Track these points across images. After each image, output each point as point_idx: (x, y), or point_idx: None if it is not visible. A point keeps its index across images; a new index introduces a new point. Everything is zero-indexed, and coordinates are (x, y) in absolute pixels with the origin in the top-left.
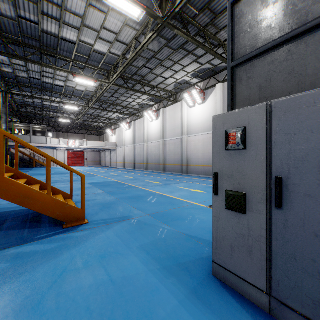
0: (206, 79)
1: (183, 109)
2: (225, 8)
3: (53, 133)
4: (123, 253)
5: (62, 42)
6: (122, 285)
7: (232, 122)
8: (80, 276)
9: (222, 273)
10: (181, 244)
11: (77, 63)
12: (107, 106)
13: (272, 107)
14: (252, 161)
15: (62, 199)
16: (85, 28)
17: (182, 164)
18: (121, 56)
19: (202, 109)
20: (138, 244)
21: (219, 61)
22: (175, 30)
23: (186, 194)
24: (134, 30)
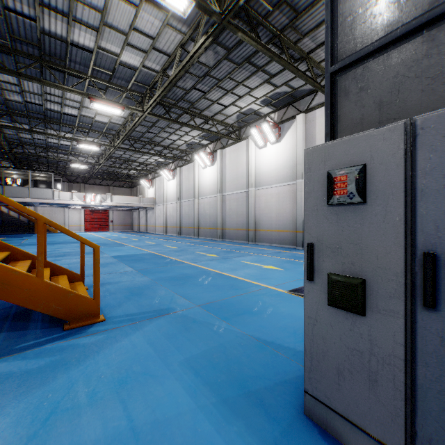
0: (282, 108)
1: (250, 151)
2: (311, 3)
3: (63, 184)
4: (157, 375)
5: (72, 50)
6: (151, 439)
7: (340, 157)
8: (80, 421)
9: (321, 413)
10: (250, 356)
11: (96, 82)
12: (141, 145)
13: (416, 128)
14: (377, 224)
15: (66, 282)
16: (106, 29)
17: (248, 229)
18: (160, 72)
19: (277, 150)
20: (181, 356)
21: (301, 82)
22: (239, 34)
23: (255, 273)
24: (178, 33)
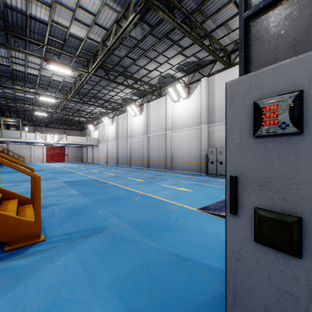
0: (191, 73)
1: (167, 104)
2: None
3: (30, 128)
4: (83, 300)
5: (31, 22)
6: None
7: (269, 86)
8: None
9: None
10: (170, 275)
11: (52, 49)
12: (88, 99)
13: None
14: None
15: (15, 206)
16: (57, 6)
17: (166, 160)
18: (100, 42)
19: (187, 104)
20: (108, 277)
21: (204, 54)
22: (160, 13)
23: (172, 194)
24: (114, 12)
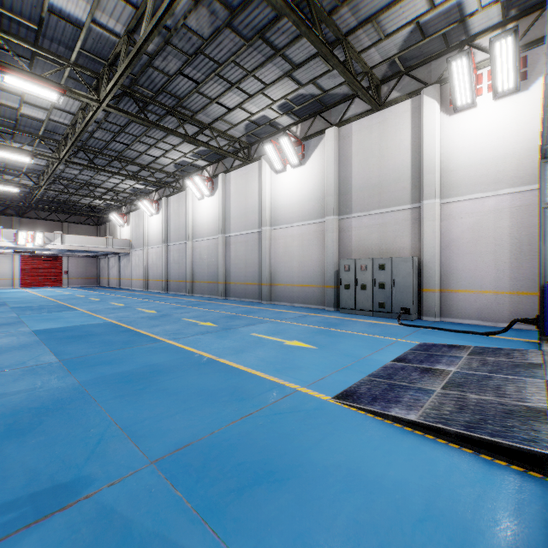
0: (307, 119)
1: (263, 176)
2: None
3: None
4: None
5: None
6: None
7: None
8: None
9: None
10: None
11: (12, 42)
12: (105, 162)
13: None
14: None
15: None
16: None
17: (261, 283)
18: (123, 36)
19: (300, 176)
20: None
21: (333, 82)
22: None
23: (274, 356)
24: None
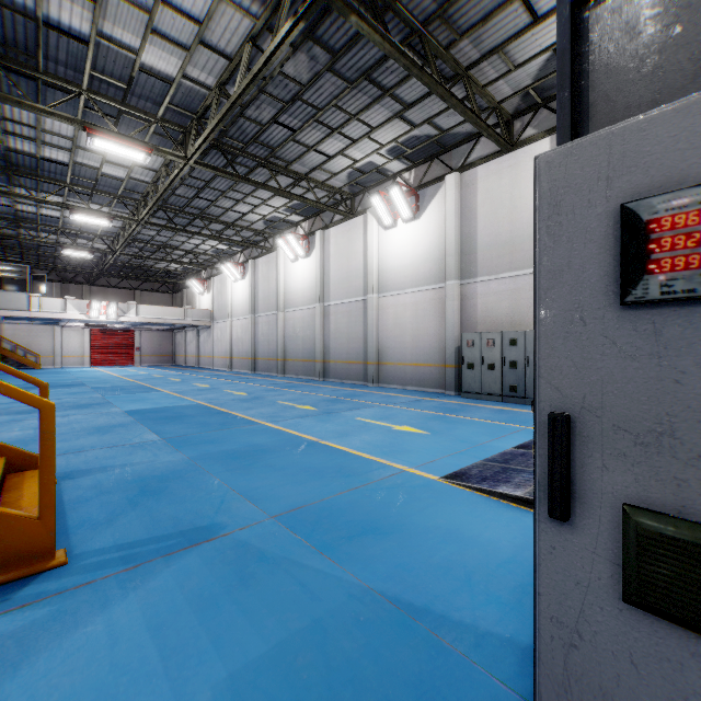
0: (423, 164)
1: (369, 233)
2: None
3: (52, 286)
4: None
5: (49, 36)
6: None
7: (668, 159)
8: None
9: None
10: (380, 657)
11: (99, 102)
12: (186, 221)
13: None
14: None
15: None
16: None
17: (367, 361)
18: (214, 88)
19: (413, 232)
20: (221, 668)
21: (454, 120)
22: (352, 19)
23: (381, 440)
24: (245, 16)
